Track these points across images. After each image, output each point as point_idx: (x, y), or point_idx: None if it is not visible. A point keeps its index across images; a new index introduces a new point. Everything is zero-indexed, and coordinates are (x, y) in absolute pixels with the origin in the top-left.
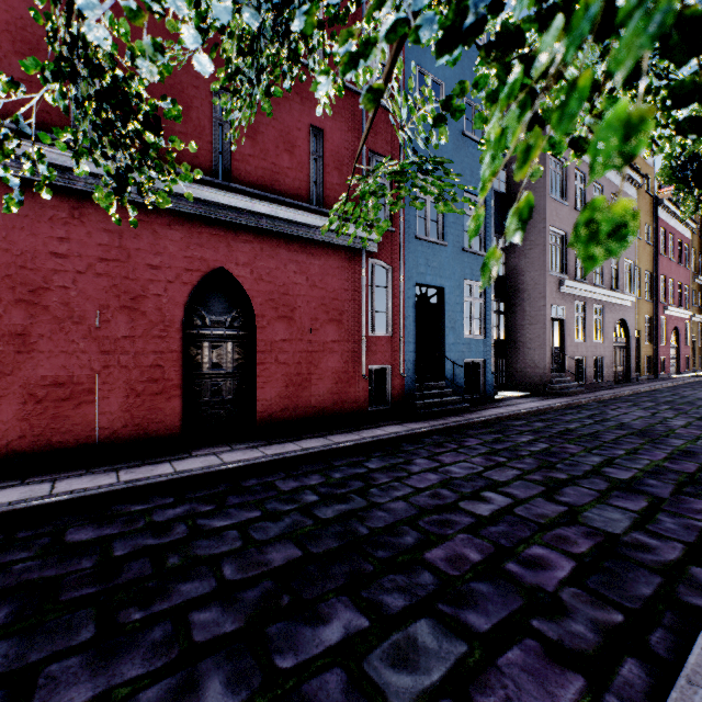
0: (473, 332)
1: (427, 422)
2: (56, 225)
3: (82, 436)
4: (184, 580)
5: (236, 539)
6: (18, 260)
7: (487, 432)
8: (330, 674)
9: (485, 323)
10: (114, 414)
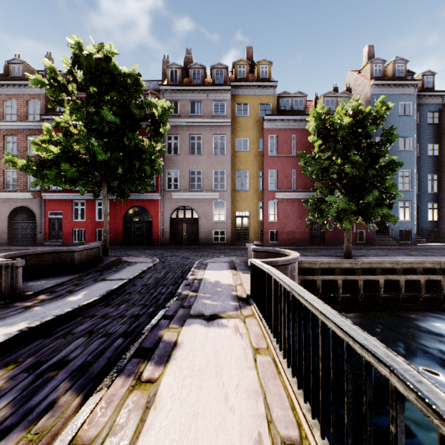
0: (404, 219)
1: (375, 246)
2: (290, 205)
3: (293, 240)
4: (321, 252)
5: (325, 251)
6: (285, 211)
7: (394, 249)
8: (338, 255)
9: (411, 215)
10: (298, 237)
